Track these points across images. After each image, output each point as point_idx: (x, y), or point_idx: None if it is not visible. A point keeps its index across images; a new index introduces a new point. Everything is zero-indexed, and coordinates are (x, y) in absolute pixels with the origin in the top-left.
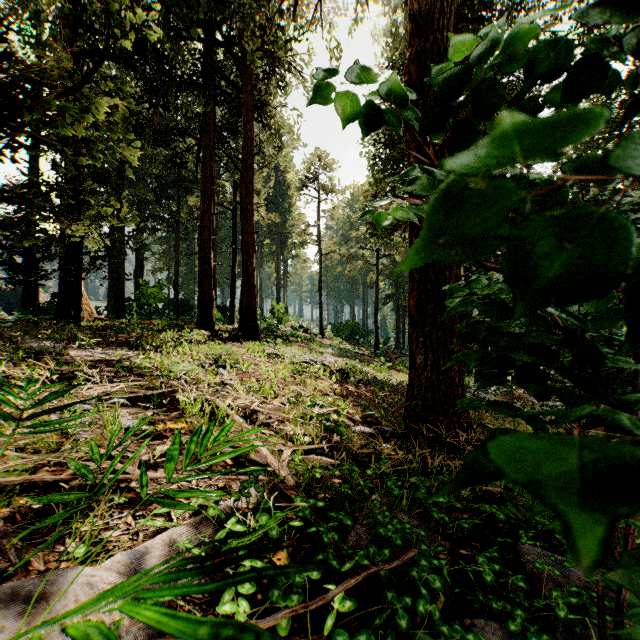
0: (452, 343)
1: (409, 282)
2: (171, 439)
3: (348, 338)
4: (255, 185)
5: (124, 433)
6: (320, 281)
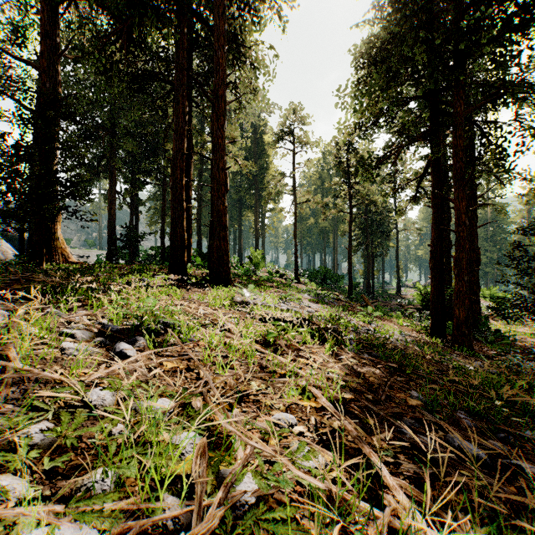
0: None
1: None
2: None
3: (321, 283)
4: (232, 134)
5: None
6: (295, 229)
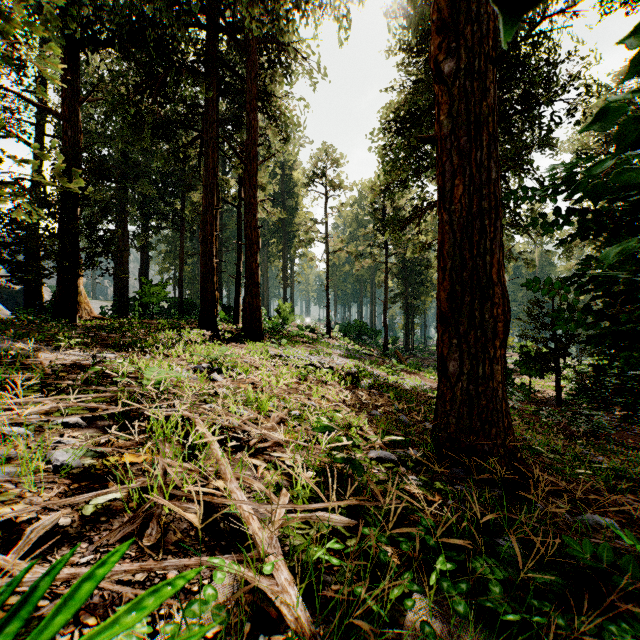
0: (494, 346)
1: (438, 270)
2: (112, 488)
3: (356, 338)
4: (260, 180)
5: (55, 473)
6: (327, 280)
